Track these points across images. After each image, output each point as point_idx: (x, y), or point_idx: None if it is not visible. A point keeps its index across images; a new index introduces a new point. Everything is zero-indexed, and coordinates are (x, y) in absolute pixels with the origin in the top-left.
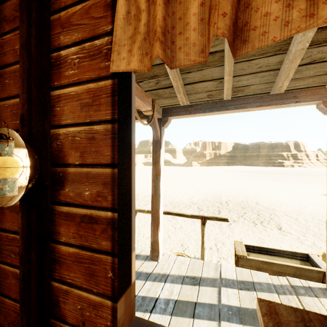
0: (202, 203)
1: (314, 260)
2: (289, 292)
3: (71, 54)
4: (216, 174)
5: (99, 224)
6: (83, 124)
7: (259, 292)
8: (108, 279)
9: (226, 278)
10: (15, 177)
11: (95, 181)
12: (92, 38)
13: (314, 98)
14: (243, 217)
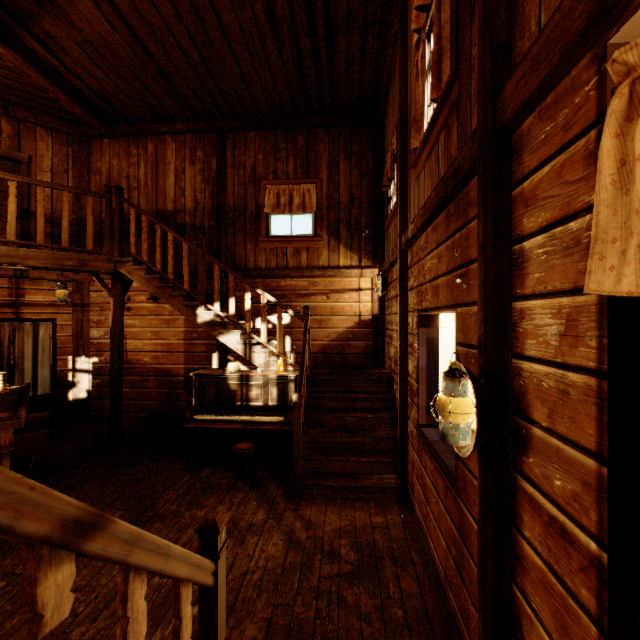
0: None
1: None
2: None
3: (535, 247)
4: None
5: (575, 550)
6: (552, 363)
7: None
8: None
9: None
10: (468, 421)
11: (569, 470)
12: (565, 218)
13: None
14: None
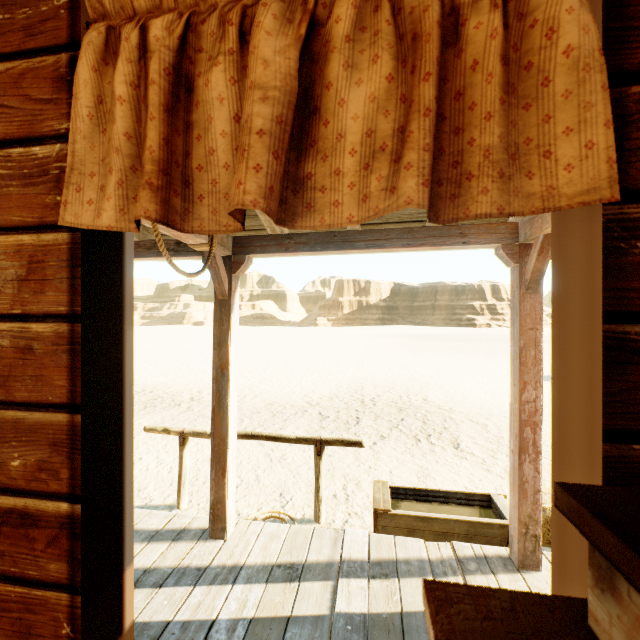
0: (328, 404)
1: (499, 505)
2: (453, 571)
3: None
4: (361, 342)
5: (42, 528)
6: (7, 317)
7: (404, 578)
8: None
9: (351, 558)
10: None
11: (34, 439)
12: (28, 139)
13: (491, 239)
14: (398, 429)
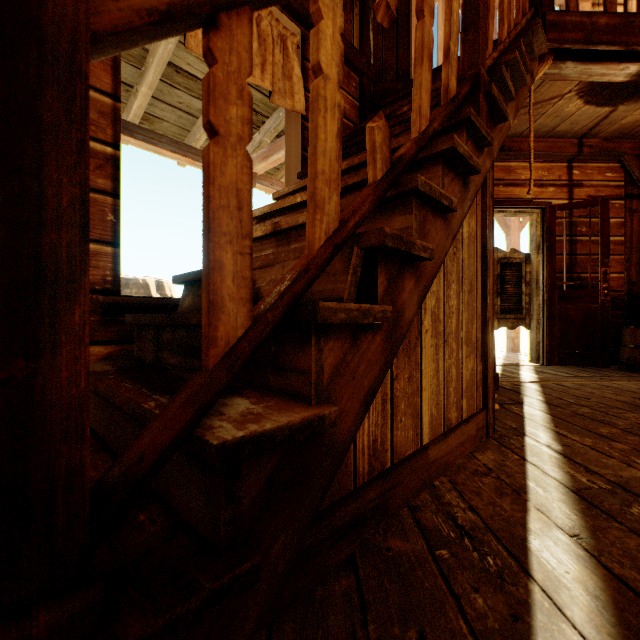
0: None
1: None
2: None
3: None
4: None
5: (92, 158)
6: None
7: None
8: (108, 223)
9: None
10: None
11: None
12: None
13: None
14: None
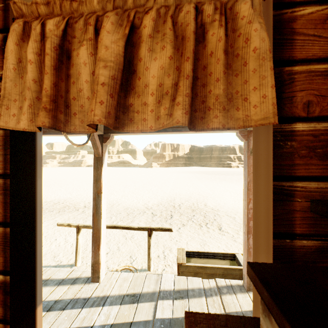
0: (156, 208)
1: (239, 259)
2: (215, 293)
3: None
4: (174, 175)
5: None
6: None
7: (191, 299)
8: None
9: (164, 289)
10: None
11: None
12: None
13: None
14: (192, 220)
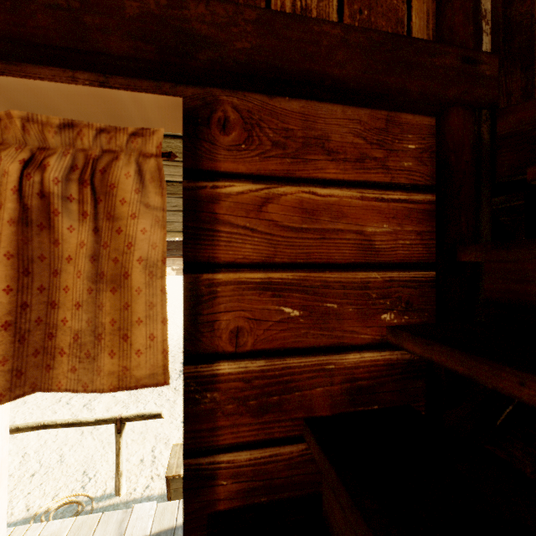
0: None
1: None
2: None
3: None
4: None
5: None
6: None
7: None
8: None
9: None
10: None
11: None
12: None
13: None
14: None
